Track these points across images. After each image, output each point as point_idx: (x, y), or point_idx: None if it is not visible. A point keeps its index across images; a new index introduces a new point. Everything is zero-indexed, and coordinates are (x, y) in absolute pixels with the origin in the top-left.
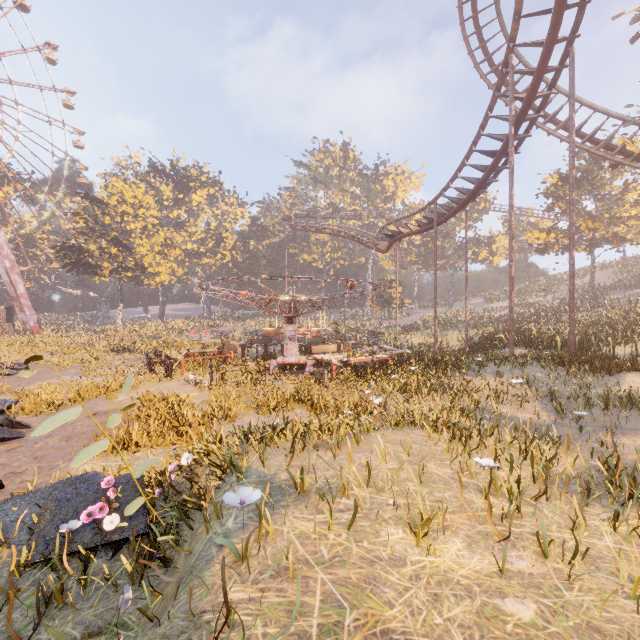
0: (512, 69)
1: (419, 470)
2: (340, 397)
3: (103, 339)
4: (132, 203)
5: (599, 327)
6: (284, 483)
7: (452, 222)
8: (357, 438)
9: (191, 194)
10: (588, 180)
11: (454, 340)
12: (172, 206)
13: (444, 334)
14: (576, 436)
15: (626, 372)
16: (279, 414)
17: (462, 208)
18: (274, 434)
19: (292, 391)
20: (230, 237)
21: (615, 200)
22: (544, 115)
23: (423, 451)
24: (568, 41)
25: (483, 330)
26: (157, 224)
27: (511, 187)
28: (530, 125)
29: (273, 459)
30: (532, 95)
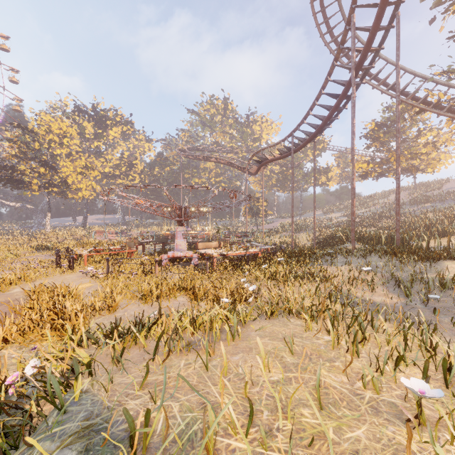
0: (354, 25)
1: (318, 392)
2: (219, 285)
3: (33, 240)
4: (58, 134)
5: (404, 229)
6: (123, 427)
7: (301, 157)
8: (233, 334)
9: (108, 130)
10: (395, 127)
11: (304, 240)
12: (93, 139)
13: (296, 235)
14: (430, 317)
15: (443, 260)
16: (162, 302)
17: (312, 139)
18: (138, 334)
19: (176, 280)
20: (139, 163)
21: (412, 142)
22: (369, 74)
23: (306, 347)
24: (395, 6)
25: (324, 232)
26: (81, 152)
27: (353, 117)
28: (364, 74)
29: (128, 371)
30: (368, 48)
